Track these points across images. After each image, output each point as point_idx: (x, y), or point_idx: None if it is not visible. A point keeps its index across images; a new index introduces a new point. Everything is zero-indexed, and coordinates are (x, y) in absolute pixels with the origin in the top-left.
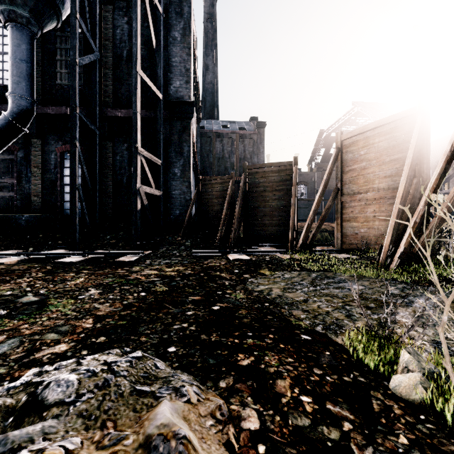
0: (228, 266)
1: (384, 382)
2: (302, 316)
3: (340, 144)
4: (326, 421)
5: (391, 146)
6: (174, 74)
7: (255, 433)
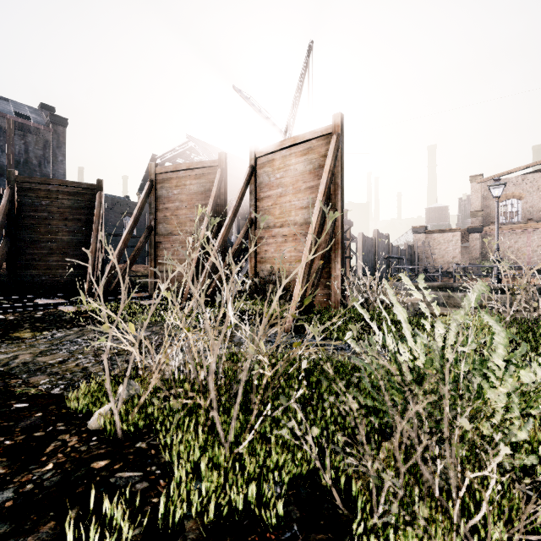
0: None
1: (87, 422)
2: (42, 381)
3: (155, 177)
4: None
5: (200, 191)
6: None
7: None
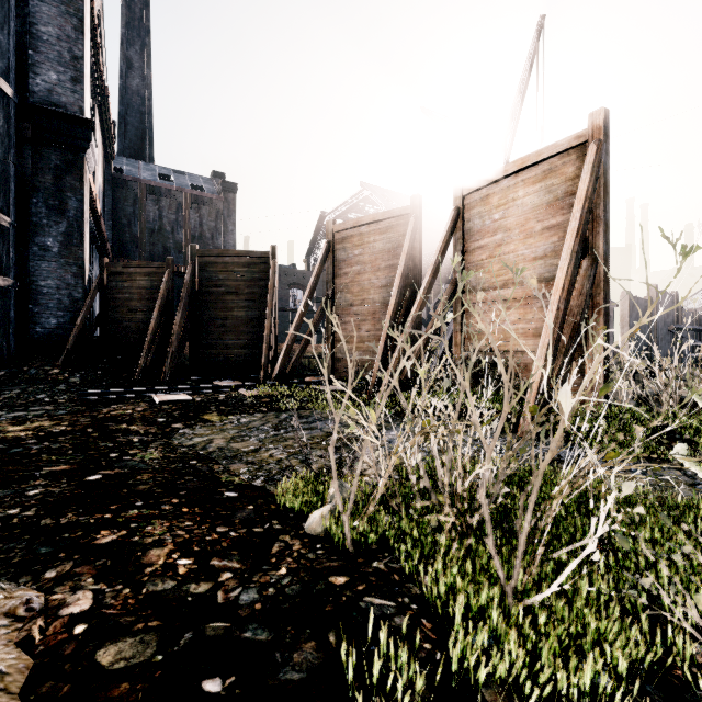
0: (149, 413)
1: (302, 524)
2: (242, 470)
3: (332, 237)
4: (200, 578)
5: (386, 249)
6: (44, 57)
7: (78, 616)
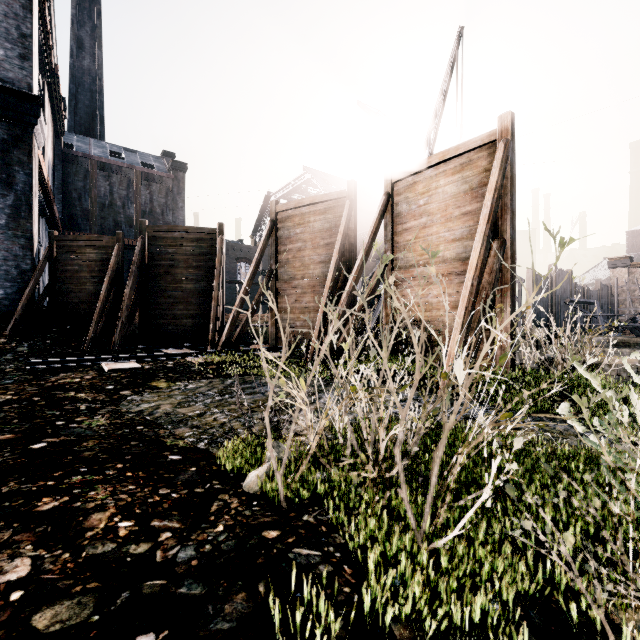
0: (98, 381)
1: (241, 483)
2: (187, 434)
3: (276, 216)
4: (140, 539)
5: (325, 228)
6: None
7: (14, 583)
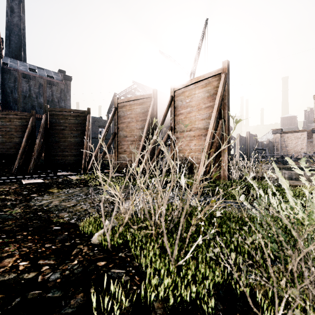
0: (18, 189)
1: (90, 239)
2: (65, 216)
3: (117, 105)
4: (31, 270)
5: (142, 112)
6: None
7: None
